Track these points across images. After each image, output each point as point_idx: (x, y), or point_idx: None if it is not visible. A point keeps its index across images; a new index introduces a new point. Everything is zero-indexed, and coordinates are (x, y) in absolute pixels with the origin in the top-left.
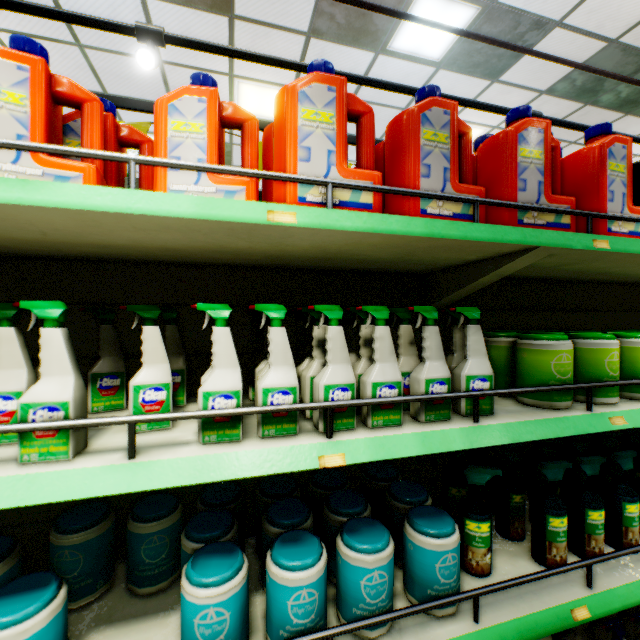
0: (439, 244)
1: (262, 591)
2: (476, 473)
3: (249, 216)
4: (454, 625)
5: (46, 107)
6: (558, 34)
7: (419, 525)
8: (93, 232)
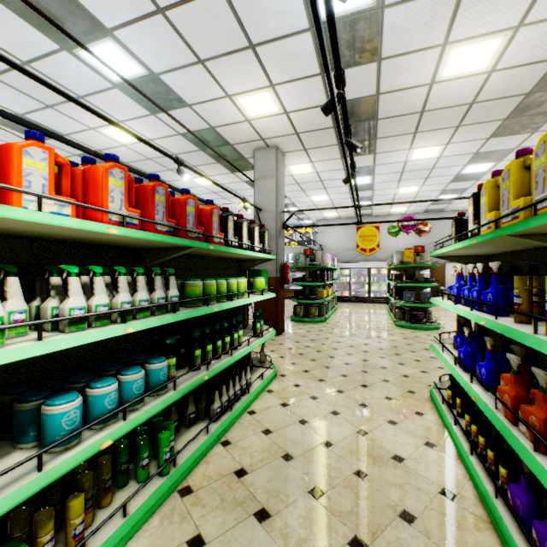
0: (163, 243)
1: None
2: (171, 339)
3: (100, 229)
4: (168, 394)
5: None
6: (189, 110)
7: (153, 361)
8: None
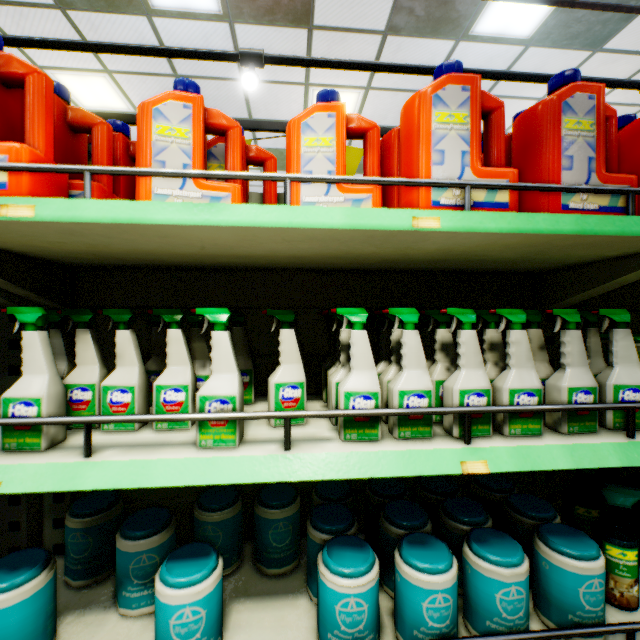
0: (585, 241)
1: (381, 588)
2: (617, 493)
3: (394, 223)
4: None
5: (203, 138)
6: None
7: (555, 543)
8: (244, 245)
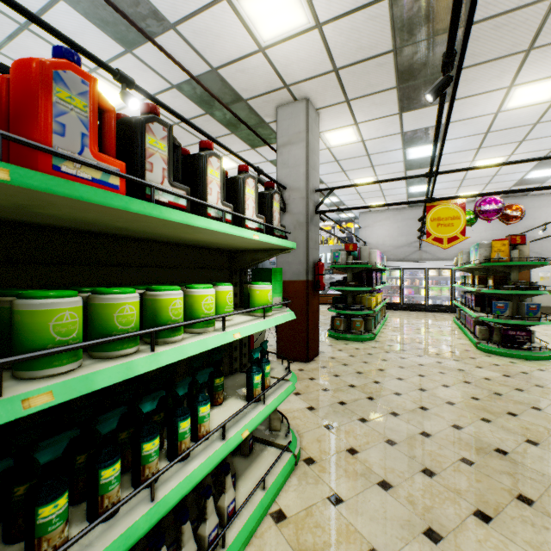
0: None
1: None
2: None
3: None
4: None
5: None
6: (175, 37)
7: None
8: None
